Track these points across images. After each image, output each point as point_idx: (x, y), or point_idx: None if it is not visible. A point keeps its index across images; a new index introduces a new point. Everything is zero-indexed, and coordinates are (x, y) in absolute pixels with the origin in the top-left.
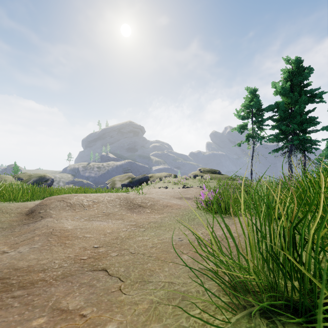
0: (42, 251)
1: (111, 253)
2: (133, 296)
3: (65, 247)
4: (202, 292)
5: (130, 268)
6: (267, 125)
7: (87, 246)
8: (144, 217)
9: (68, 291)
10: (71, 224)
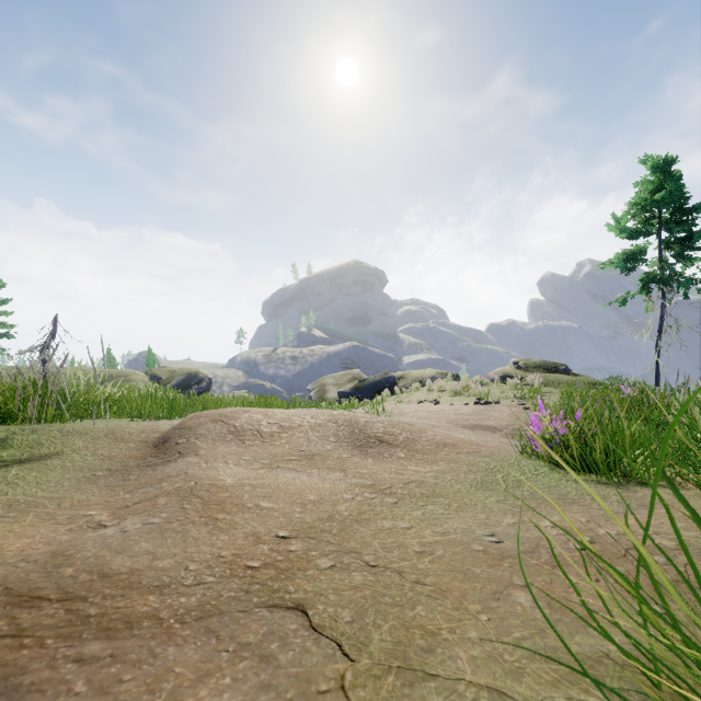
0: (165, 535)
1: (319, 560)
2: None
3: (216, 529)
4: None
5: (367, 615)
6: None
7: (262, 533)
8: (392, 467)
9: (206, 667)
10: (233, 474)
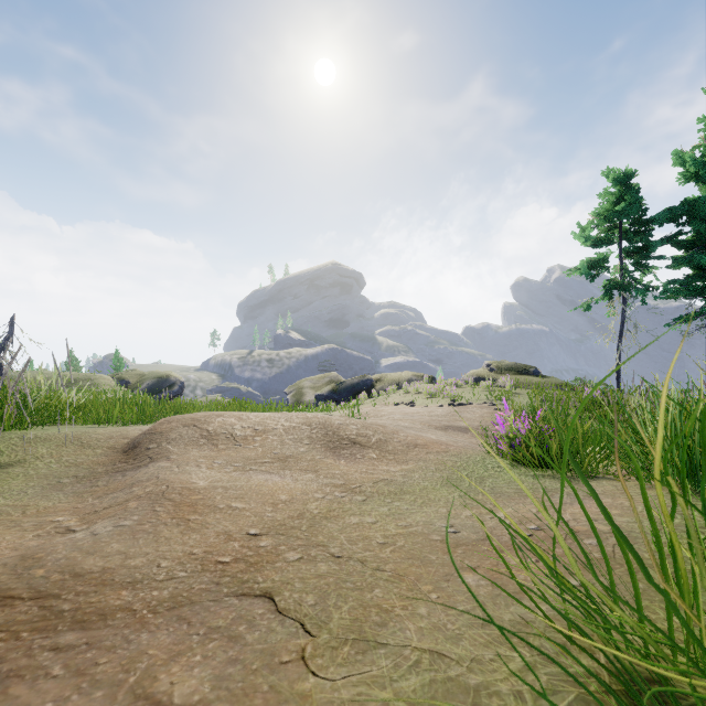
0: (137, 536)
1: (287, 554)
2: (336, 684)
3: (187, 529)
4: (531, 698)
5: (329, 599)
6: (661, 257)
7: (234, 531)
8: (363, 467)
9: (177, 648)
10: (205, 477)
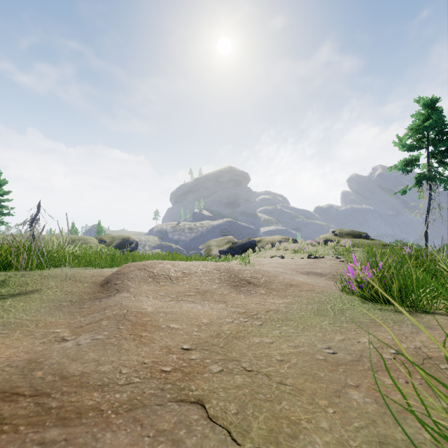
0: (106, 348)
1: (211, 366)
2: None
3: (140, 343)
4: None
5: (247, 408)
6: None
7: (172, 346)
8: (257, 300)
9: None
10: (152, 305)
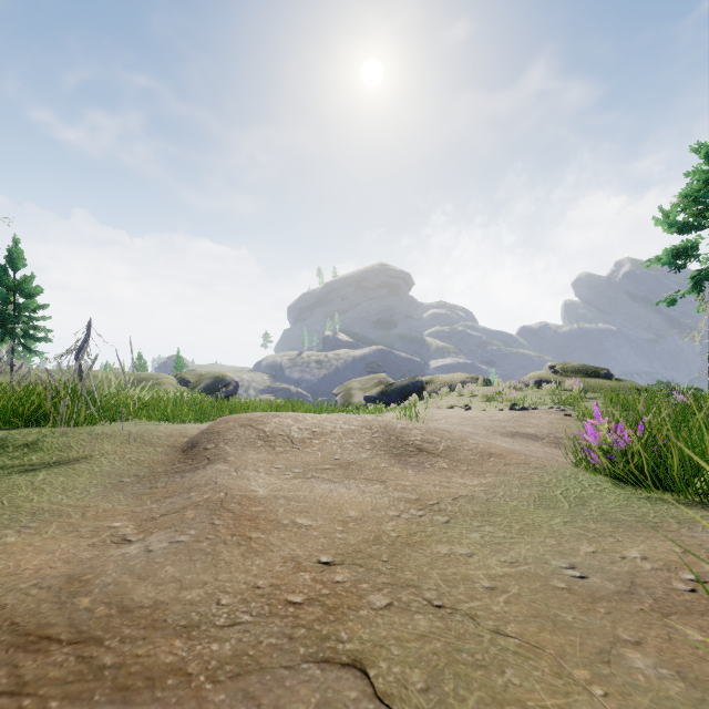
0: (194, 558)
1: (371, 596)
2: None
3: (249, 551)
4: None
5: (444, 680)
6: None
7: (302, 557)
8: (435, 479)
9: None
10: (265, 484)
